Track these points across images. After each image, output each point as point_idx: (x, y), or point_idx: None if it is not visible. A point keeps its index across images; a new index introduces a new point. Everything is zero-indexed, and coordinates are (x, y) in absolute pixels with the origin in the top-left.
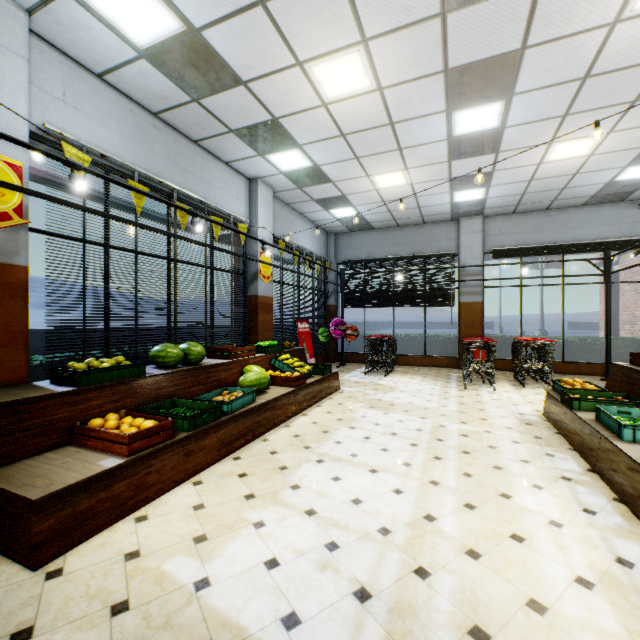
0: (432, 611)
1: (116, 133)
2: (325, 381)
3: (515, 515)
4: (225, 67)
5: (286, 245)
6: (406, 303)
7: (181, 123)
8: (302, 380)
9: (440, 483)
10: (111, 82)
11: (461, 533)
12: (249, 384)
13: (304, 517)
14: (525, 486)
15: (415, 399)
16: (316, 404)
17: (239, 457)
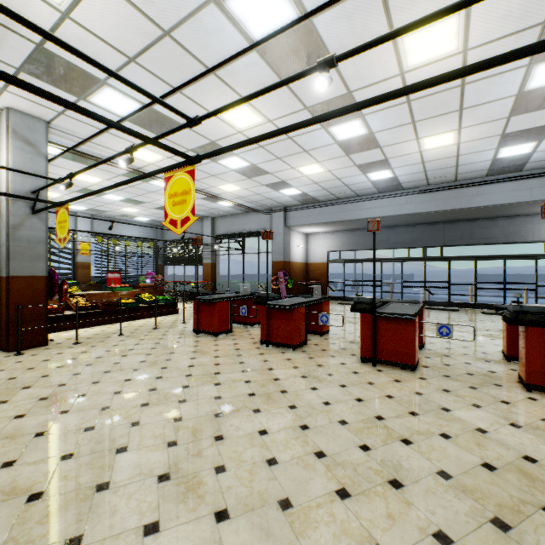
0: None
1: None
2: None
3: None
4: None
5: (112, 237)
6: (186, 263)
7: None
8: None
9: None
10: None
11: None
12: None
13: None
14: None
15: None
16: None
17: None
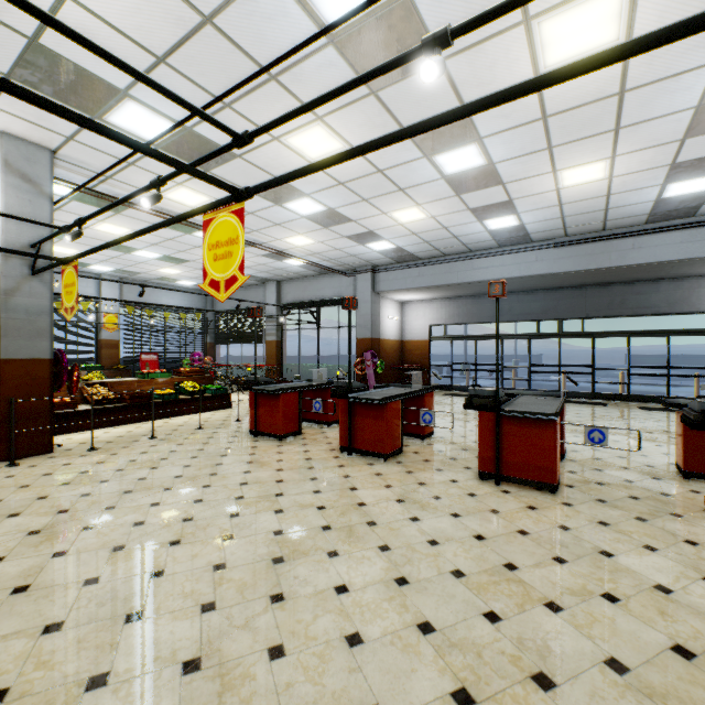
0: None
1: None
2: None
3: None
4: None
5: (146, 306)
6: (244, 341)
7: None
8: None
9: None
10: None
11: None
12: None
13: None
14: None
15: None
16: None
17: None
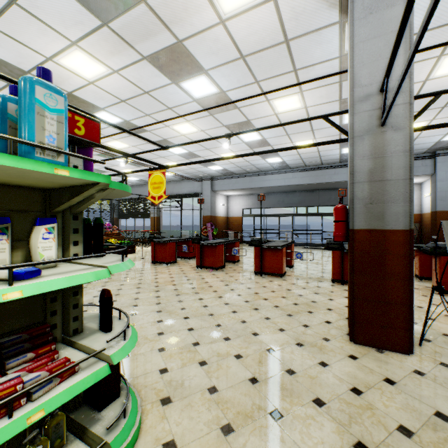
0: None
1: None
2: None
3: None
4: None
5: None
6: (137, 217)
7: None
8: None
9: None
10: None
11: None
12: None
13: None
14: None
15: None
16: None
17: None
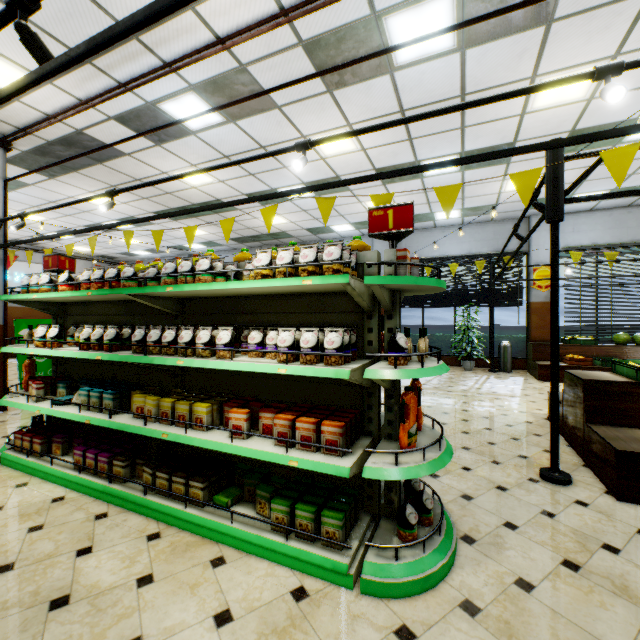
0: None
1: (600, 231)
2: None
3: None
4: None
5: None
6: None
7: None
8: None
9: None
10: (596, 209)
11: None
12: None
13: None
14: None
15: None
16: None
17: None
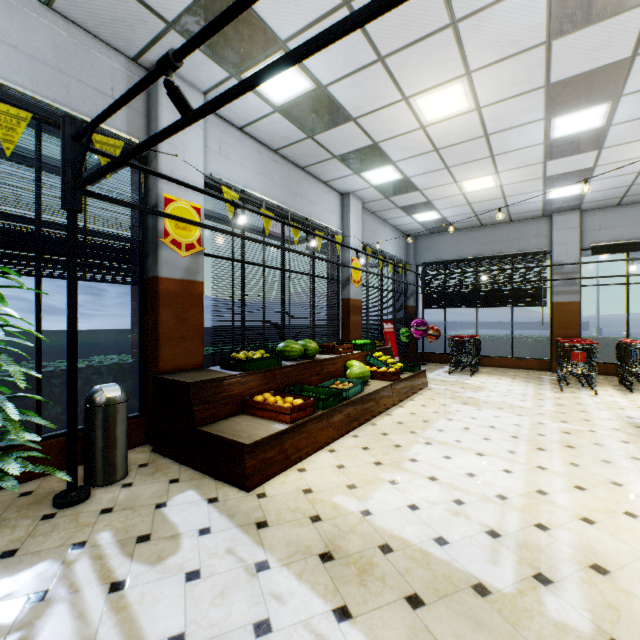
0: (555, 550)
1: (250, 171)
2: (415, 378)
3: (627, 498)
4: (340, 110)
5: (371, 251)
6: (490, 303)
7: (294, 155)
8: (397, 375)
9: (547, 468)
10: (248, 132)
11: (574, 506)
12: (355, 376)
13: (428, 481)
14: (637, 478)
15: (507, 398)
16: (409, 398)
17: (357, 435)
